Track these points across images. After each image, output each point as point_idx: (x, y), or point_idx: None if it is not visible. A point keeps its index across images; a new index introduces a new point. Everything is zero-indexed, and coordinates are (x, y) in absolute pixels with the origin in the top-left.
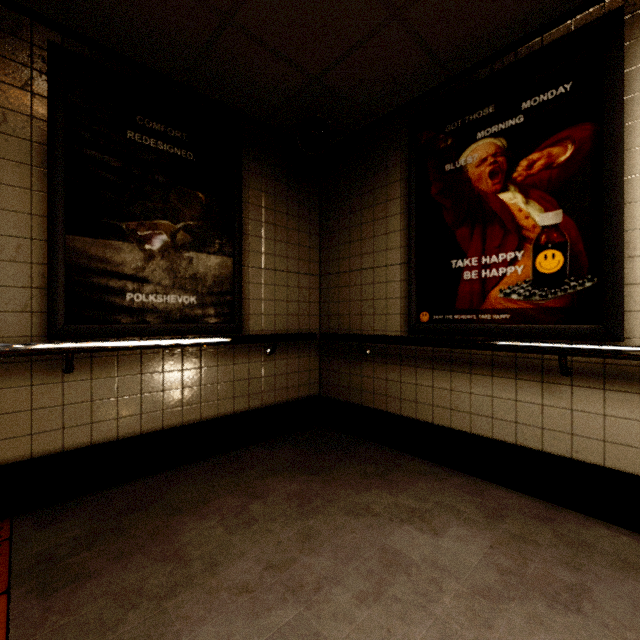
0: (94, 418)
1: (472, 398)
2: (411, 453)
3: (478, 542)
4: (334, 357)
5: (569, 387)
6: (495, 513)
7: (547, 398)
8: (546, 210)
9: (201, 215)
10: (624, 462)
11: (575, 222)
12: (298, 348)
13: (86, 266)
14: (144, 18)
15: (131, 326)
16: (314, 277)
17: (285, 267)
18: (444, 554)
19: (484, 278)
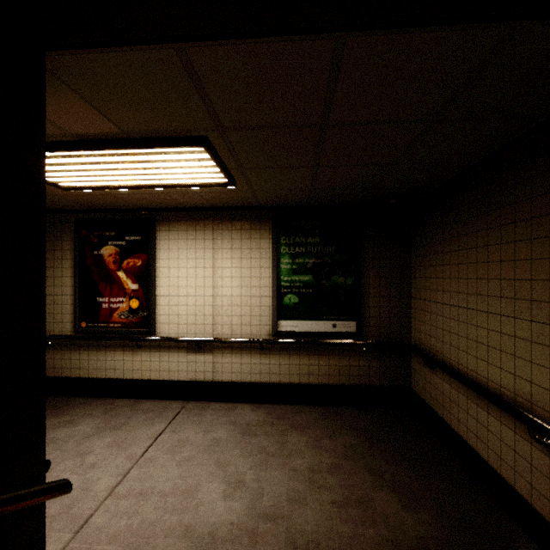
0: None
1: (107, 362)
2: (78, 396)
3: (94, 422)
4: None
5: (141, 352)
6: (110, 410)
7: (134, 358)
8: (133, 283)
9: None
10: (156, 376)
11: (142, 290)
12: None
13: None
14: None
15: None
16: None
17: None
18: (76, 431)
19: (111, 308)
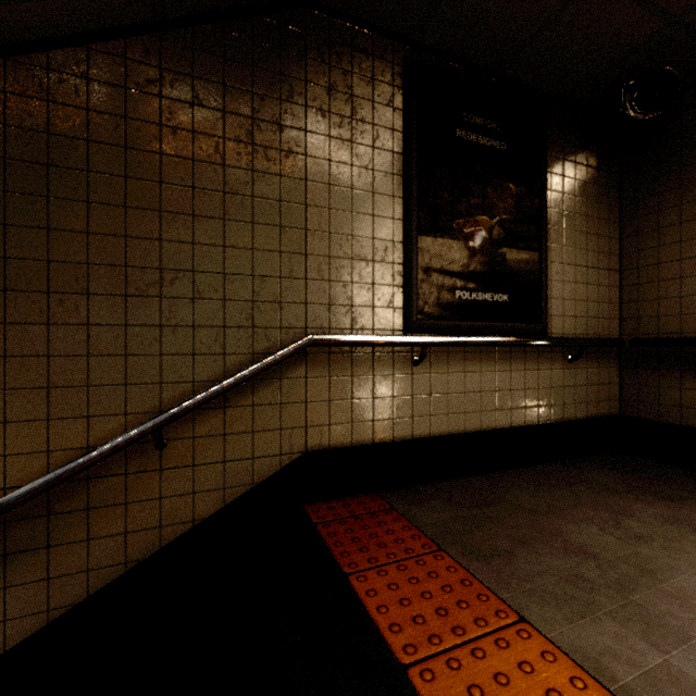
0: (432, 411)
1: None
2: None
3: None
4: (648, 368)
5: None
6: None
7: None
8: None
9: (512, 208)
10: None
11: None
12: (597, 357)
13: (428, 265)
14: (499, 5)
15: (461, 323)
16: (613, 273)
17: (584, 261)
18: None
19: None
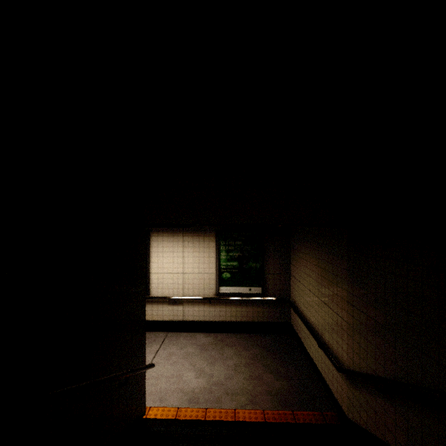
0: None
1: None
2: None
3: None
4: None
5: None
6: None
7: None
8: None
9: None
10: (150, 318)
11: None
12: None
13: None
14: None
15: None
16: None
17: None
18: None
19: None
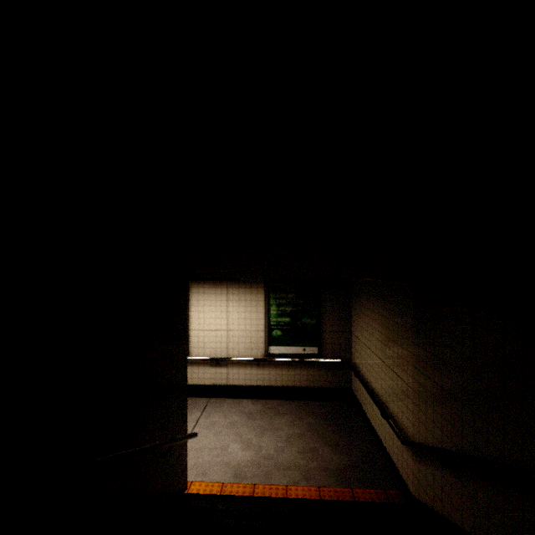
0: None
1: None
2: None
3: None
4: None
5: None
6: None
7: None
8: None
9: None
10: (189, 382)
11: None
12: None
13: None
14: None
15: None
16: None
17: None
18: None
19: None
